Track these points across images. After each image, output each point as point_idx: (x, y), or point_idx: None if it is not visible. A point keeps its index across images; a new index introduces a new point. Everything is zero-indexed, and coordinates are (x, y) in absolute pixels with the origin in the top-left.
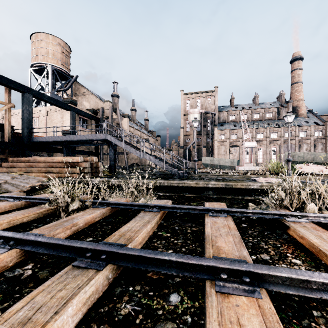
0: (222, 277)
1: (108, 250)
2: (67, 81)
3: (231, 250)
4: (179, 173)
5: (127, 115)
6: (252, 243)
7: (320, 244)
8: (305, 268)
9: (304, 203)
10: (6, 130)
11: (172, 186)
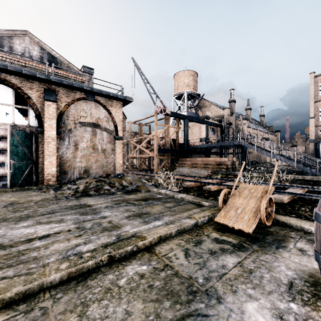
0: None
1: (288, 192)
2: (195, 99)
3: None
4: (311, 171)
5: (245, 117)
6: None
7: None
8: None
9: None
10: (177, 143)
11: (306, 180)
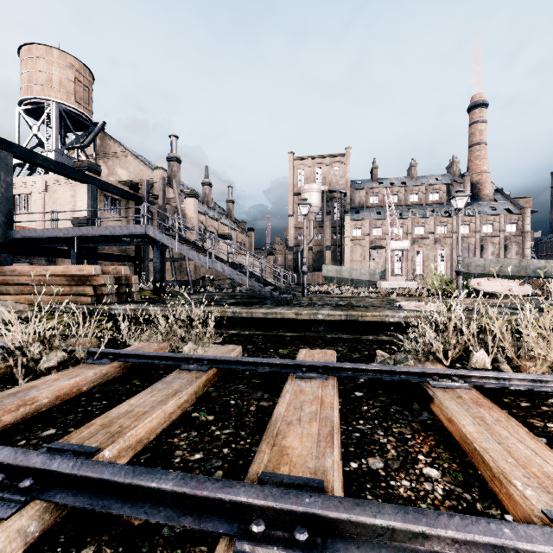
0: (254, 531)
1: (42, 467)
2: (87, 131)
3: (305, 455)
4: (273, 295)
5: (193, 192)
6: (361, 433)
7: (476, 436)
8: (443, 487)
9: (470, 350)
10: None
11: (256, 318)
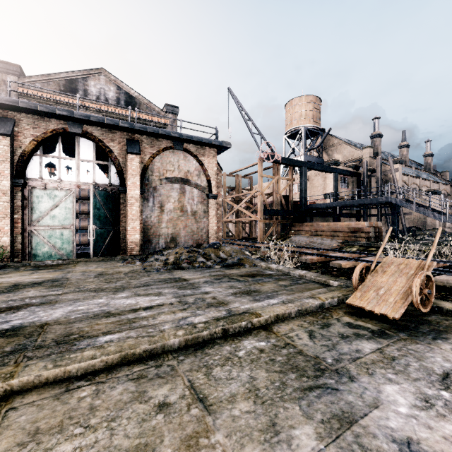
0: None
1: None
2: (318, 136)
3: None
4: None
5: (398, 160)
6: None
7: None
8: None
9: None
10: (290, 201)
11: None
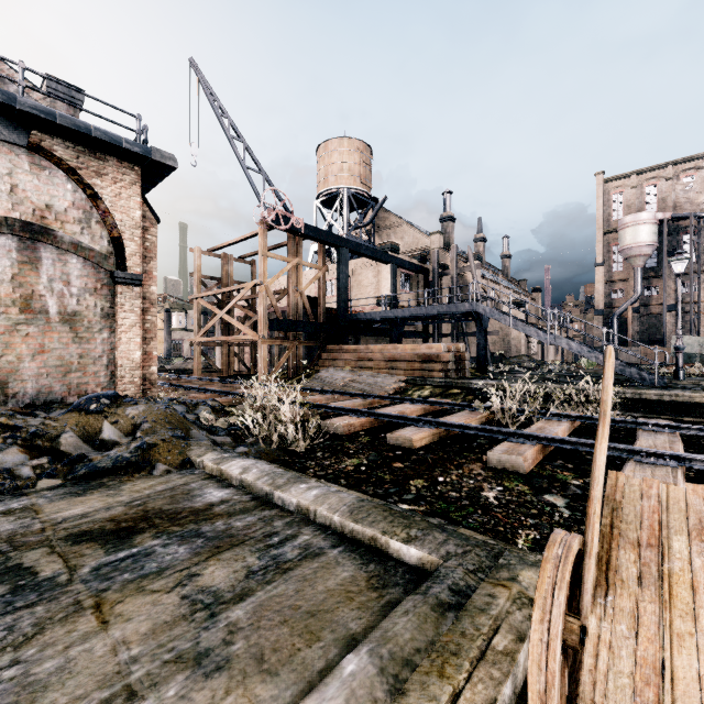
0: None
1: (669, 453)
2: (367, 209)
3: None
4: (642, 376)
5: (477, 254)
6: None
7: None
8: None
9: None
10: (321, 306)
11: (645, 399)
